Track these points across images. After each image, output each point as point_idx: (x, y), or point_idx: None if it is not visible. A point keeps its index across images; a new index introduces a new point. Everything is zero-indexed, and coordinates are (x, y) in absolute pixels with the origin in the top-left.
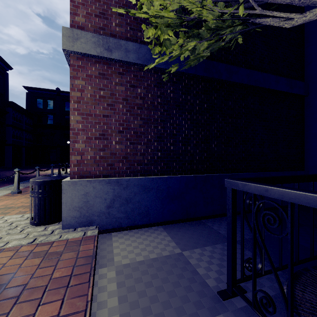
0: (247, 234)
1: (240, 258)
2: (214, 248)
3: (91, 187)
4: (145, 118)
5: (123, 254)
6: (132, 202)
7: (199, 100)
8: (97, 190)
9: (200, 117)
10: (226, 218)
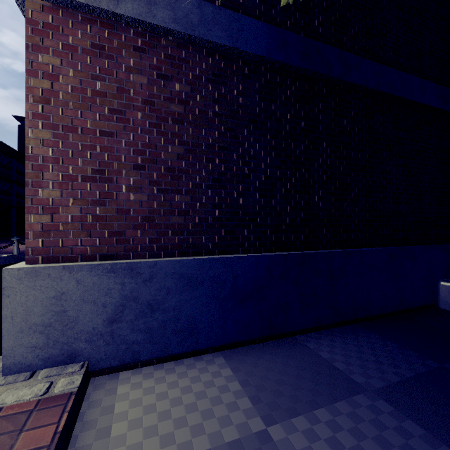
0: (391, 371)
1: (400, 446)
2: (336, 415)
3: (72, 281)
4: (189, 142)
5: (131, 440)
6: (162, 310)
7: (291, 113)
8: (85, 287)
9: (293, 144)
10: (339, 330)
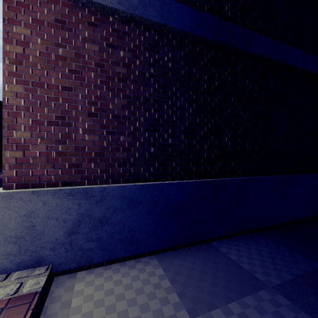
0: (285, 270)
1: None
2: (245, 308)
3: (39, 202)
4: (131, 96)
5: None
6: (110, 224)
7: (208, 75)
8: (50, 207)
9: (209, 98)
10: (243, 237)
